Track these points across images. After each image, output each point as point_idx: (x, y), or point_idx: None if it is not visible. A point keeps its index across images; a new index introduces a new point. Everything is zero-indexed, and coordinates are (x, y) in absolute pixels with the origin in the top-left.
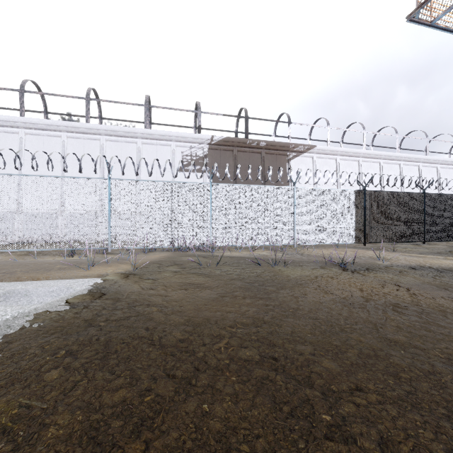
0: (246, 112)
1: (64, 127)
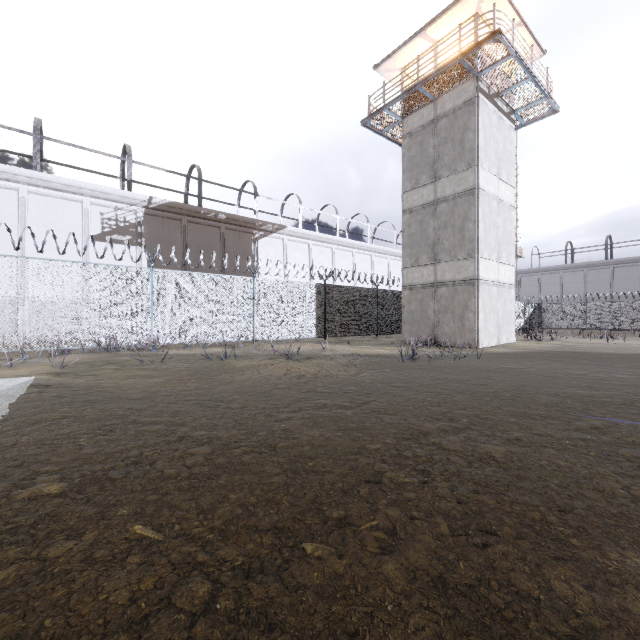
0: (200, 173)
1: None
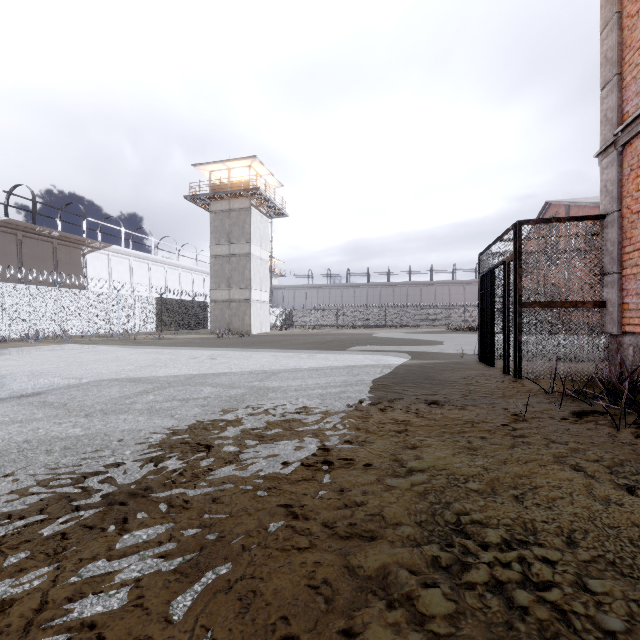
0: (34, 195)
1: None
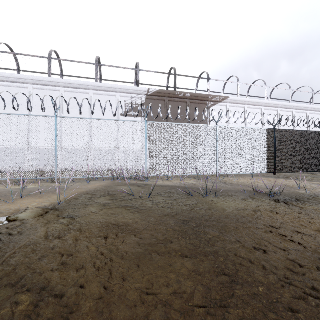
0: (175, 71)
1: (31, 80)
